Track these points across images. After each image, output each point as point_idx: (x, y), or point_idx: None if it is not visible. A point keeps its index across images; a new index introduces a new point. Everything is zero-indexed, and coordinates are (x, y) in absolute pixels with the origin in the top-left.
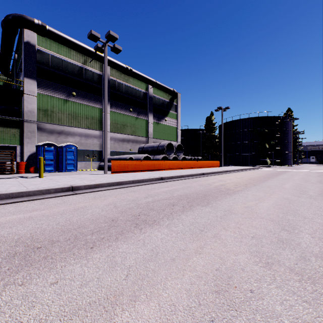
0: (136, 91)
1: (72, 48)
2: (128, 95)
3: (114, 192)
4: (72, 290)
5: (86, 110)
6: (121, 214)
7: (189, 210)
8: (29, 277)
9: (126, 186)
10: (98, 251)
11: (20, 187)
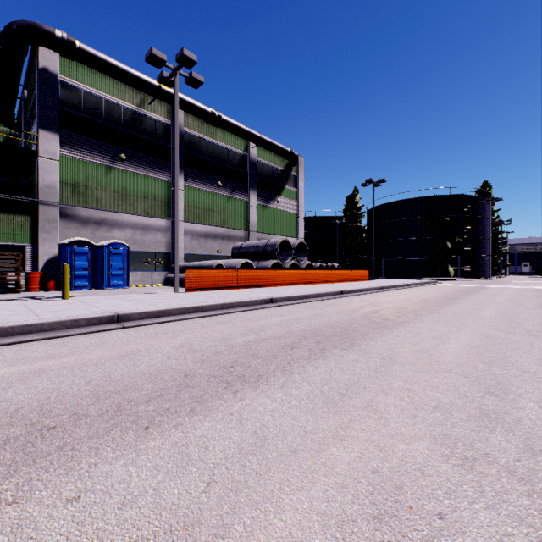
0: (227, 153)
1: (121, 79)
2: (215, 159)
3: (190, 324)
4: (106, 514)
5: (143, 184)
6: (202, 365)
7: (320, 357)
8: (28, 488)
9: (211, 315)
10: (158, 434)
11: (28, 316)
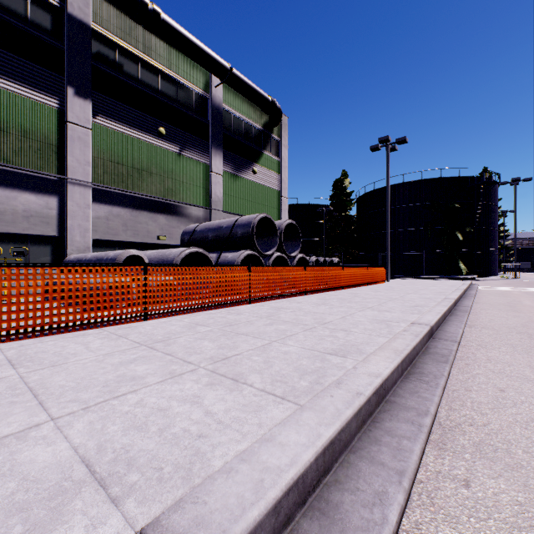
0: (176, 86)
1: None
2: (155, 92)
3: None
4: None
5: None
6: None
7: None
8: None
9: None
10: None
11: None
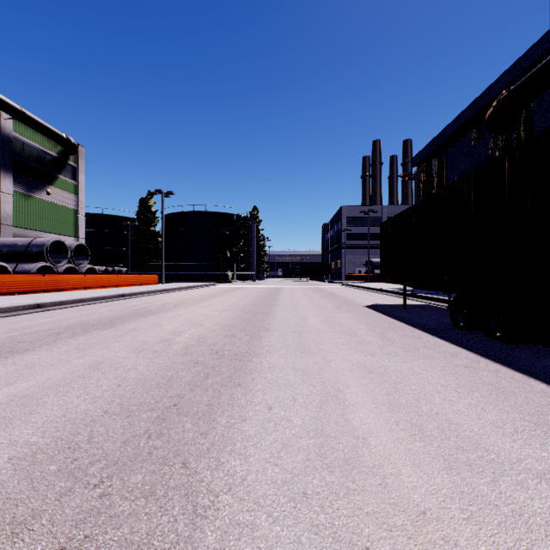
0: None
1: None
2: None
3: None
4: None
5: None
6: None
7: (82, 335)
8: None
9: None
10: None
11: None
